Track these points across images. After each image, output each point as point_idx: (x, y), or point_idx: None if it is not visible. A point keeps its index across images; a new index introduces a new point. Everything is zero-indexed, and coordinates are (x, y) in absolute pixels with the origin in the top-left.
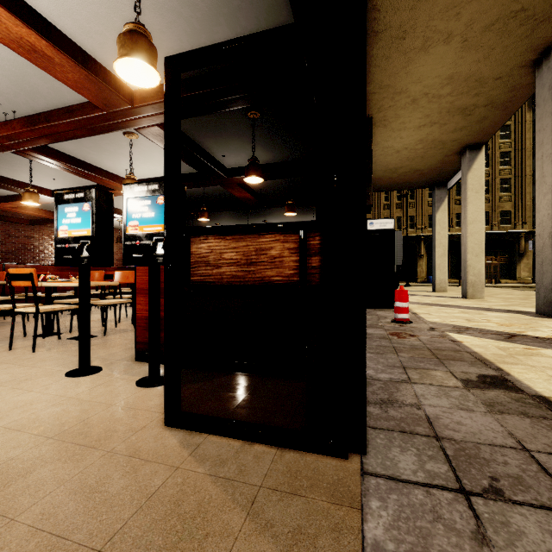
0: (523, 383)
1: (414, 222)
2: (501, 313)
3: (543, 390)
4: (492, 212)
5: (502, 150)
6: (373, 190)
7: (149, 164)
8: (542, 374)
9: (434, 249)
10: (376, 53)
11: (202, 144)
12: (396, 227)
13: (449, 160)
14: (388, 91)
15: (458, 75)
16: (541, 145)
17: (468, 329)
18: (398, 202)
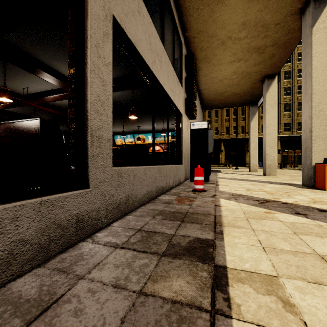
0: (223, 249)
1: (244, 129)
2: (277, 185)
3: (234, 258)
4: (293, 123)
5: (299, 84)
6: (212, 107)
7: (35, 84)
8: (253, 239)
9: (249, 145)
10: (188, 6)
11: (59, 66)
12: (233, 132)
13: (256, 86)
14: (204, 36)
15: (249, 22)
16: (305, 67)
17: (239, 196)
18: (234, 117)
